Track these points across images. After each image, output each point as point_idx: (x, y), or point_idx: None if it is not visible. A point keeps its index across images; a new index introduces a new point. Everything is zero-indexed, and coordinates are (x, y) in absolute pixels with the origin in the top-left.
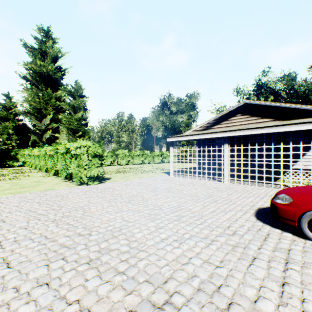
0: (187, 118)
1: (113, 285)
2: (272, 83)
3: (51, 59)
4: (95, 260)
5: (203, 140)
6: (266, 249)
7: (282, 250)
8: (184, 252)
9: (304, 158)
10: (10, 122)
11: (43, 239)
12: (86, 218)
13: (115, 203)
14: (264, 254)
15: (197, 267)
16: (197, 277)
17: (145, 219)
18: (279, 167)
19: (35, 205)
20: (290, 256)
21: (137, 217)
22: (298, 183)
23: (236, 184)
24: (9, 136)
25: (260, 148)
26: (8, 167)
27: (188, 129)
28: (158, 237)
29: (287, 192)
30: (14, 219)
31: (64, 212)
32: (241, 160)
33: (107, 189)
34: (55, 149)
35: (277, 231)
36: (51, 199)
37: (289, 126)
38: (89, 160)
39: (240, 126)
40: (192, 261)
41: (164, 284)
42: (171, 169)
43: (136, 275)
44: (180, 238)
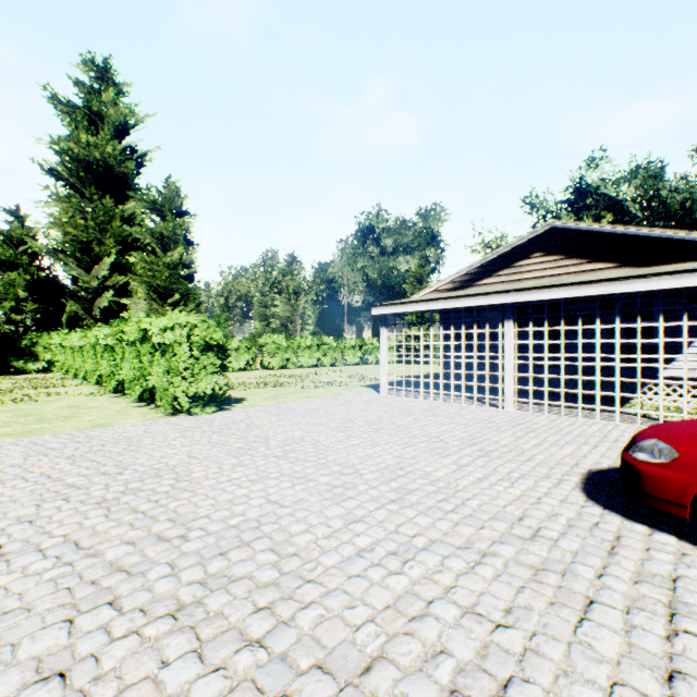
0: (420, 264)
1: (232, 680)
2: (611, 185)
3: (114, 131)
4: (191, 606)
5: (456, 312)
6: (617, 578)
7: (657, 580)
8: (413, 585)
9: (688, 352)
10: (20, 271)
11: (69, 549)
12: (179, 495)
13: (252, 459)
14: (615, 590)
15: (448, 628)
16: (447, 655)
17: (320, 499)
18: (629, 374)
19: (63, 464)
20: (679, 597)
21: (300, 494)
22: (676, 411)
23: (532, 412)
24: (18, 304)
25: (585, 330)
26: (14, 374)
27: (422, 288)
28: (350, 544)
29: (662, 434)
30: (8, 497)
31: (129, 480)
32: (542, 358)
33: (233, 426)
34: (117, 332)
35: (640, 529)
36: (103, 448)
37: (658, 279)
38: (196, 358)
39: (539, 280)
40: (434, 609)
41: (362, 677)
42: (384, 379)
43: (293, 650)
44: (403, 547)
